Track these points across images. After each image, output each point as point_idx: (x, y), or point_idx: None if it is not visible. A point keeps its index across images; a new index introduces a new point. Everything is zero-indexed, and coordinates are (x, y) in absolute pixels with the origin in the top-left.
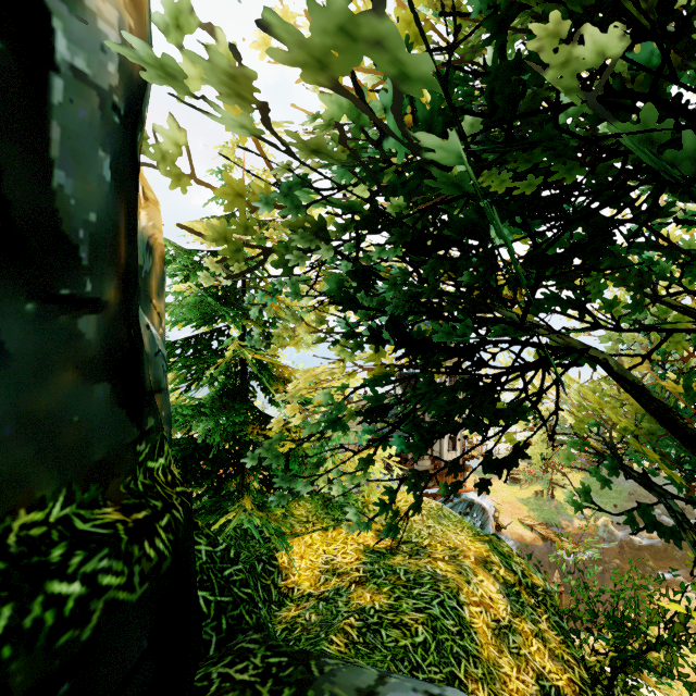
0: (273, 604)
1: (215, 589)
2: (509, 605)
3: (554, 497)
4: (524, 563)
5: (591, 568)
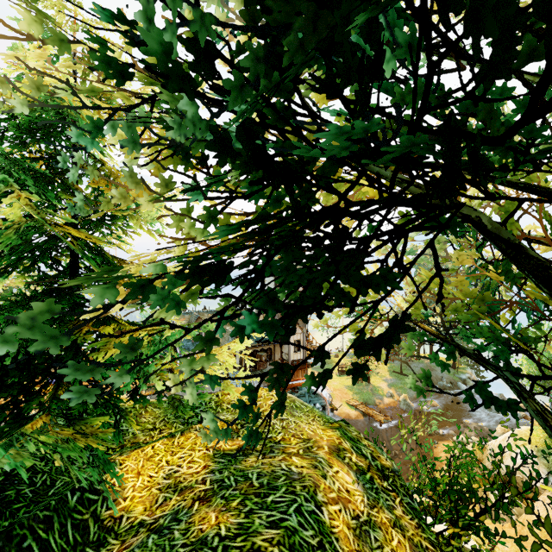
0: (89, 546)
1: None
2: (365, 494)
3: (370, 382)
4: (372, 445)
5: (396, 432)
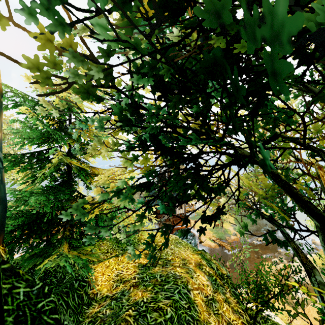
0: (84, 305)
1: (28, 321)
2: (212, 286)
3: (223, 227)
4: (217, 263)
5: (238, 256)
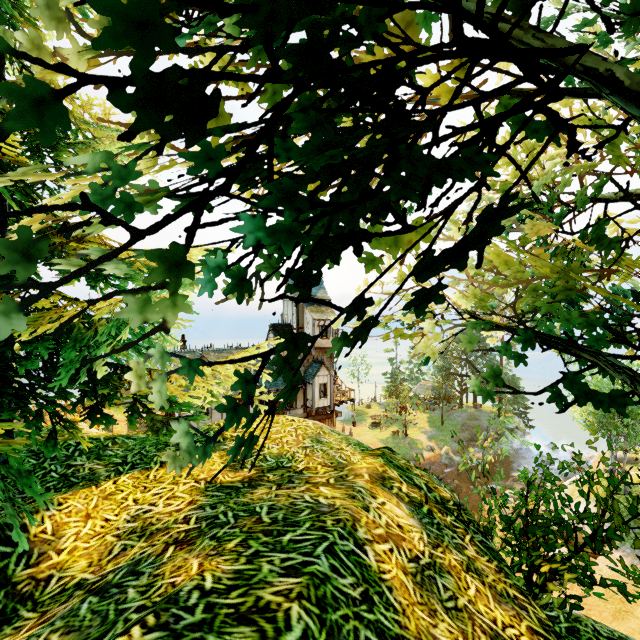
0: None
1: None
2: (424, 531)
3: (407, 435)
4: (426, 475)
5: None
